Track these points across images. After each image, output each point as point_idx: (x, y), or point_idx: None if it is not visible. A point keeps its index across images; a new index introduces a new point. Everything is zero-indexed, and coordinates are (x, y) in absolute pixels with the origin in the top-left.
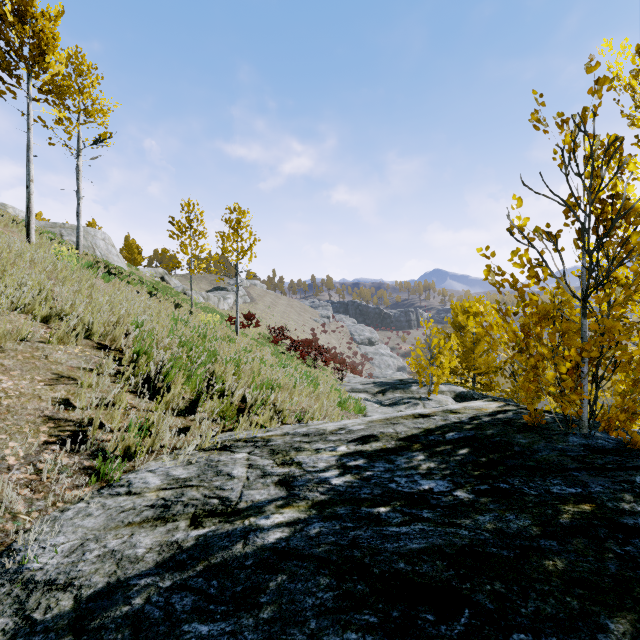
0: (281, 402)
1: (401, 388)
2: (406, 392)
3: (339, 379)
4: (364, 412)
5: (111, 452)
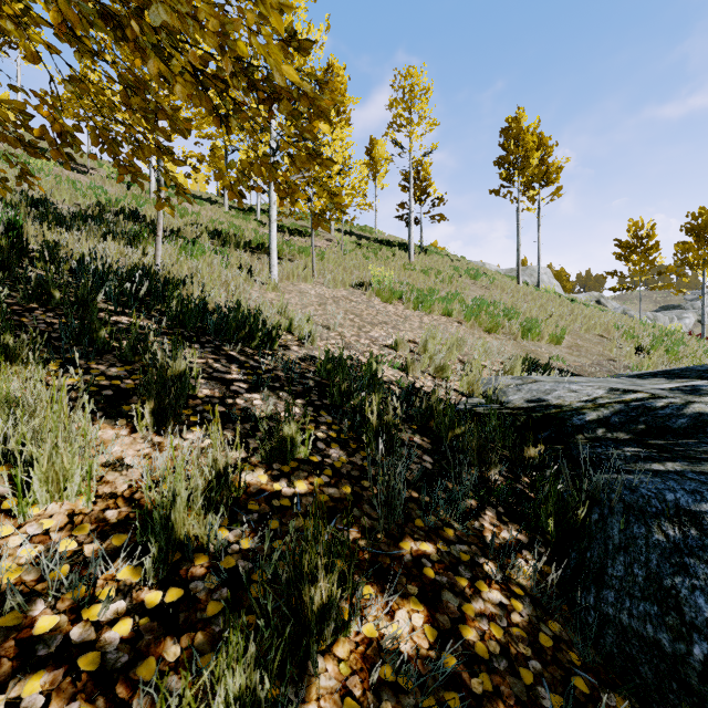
0: None
1: None
2: None
3: None
4: None
5: (635, 367)
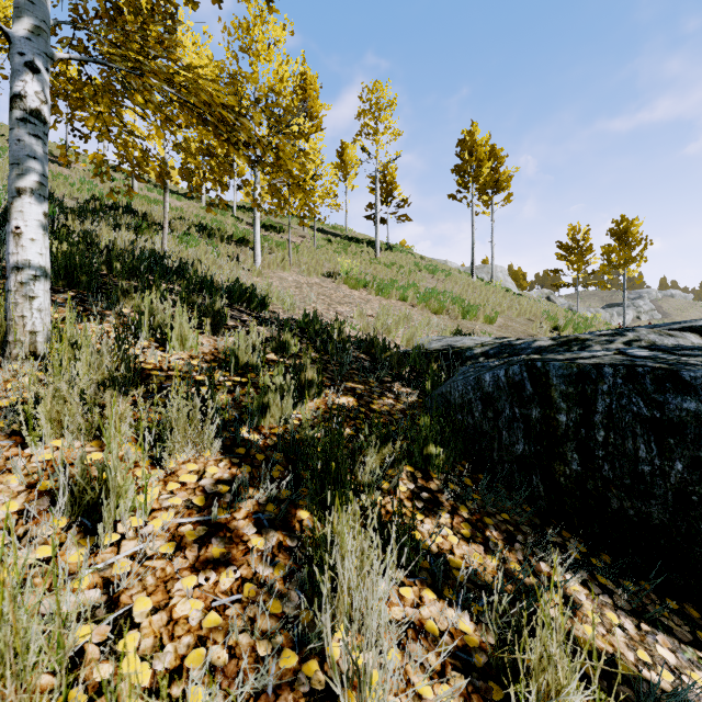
0: None
1: None
2: None
3: None
4: None
5: None
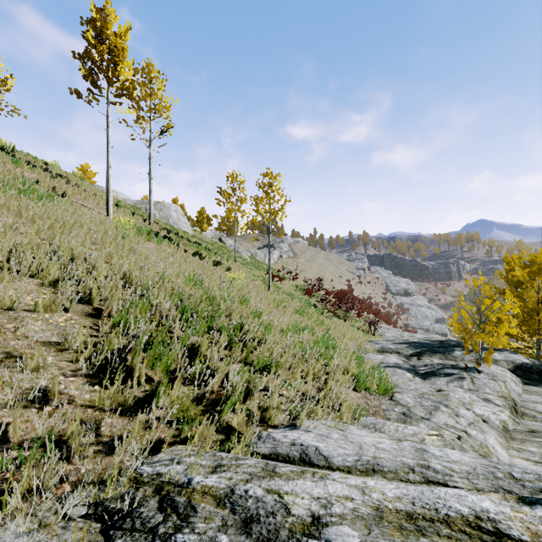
0: (275, 387)
1: (440, 352)
2: (447, 357)
3: (371, 332)
4: (391, 391)
5: None
